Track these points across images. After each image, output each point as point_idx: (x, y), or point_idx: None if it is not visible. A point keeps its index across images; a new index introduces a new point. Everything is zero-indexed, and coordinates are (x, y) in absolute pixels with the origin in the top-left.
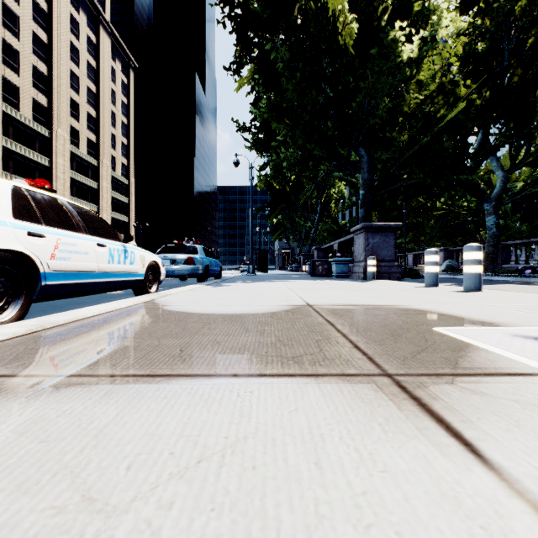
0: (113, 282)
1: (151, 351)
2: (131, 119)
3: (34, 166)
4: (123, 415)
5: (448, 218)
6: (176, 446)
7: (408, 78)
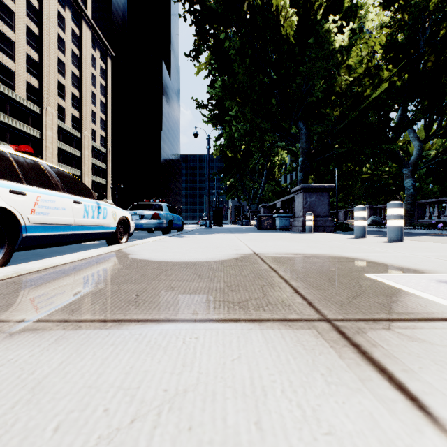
0: (87, 234)
1: (109, 296)
2: (108, 99)
3: (28, 138)
4: (67, 364)
5: (372, 181)
6: (112, 401)
7: (340, 63)
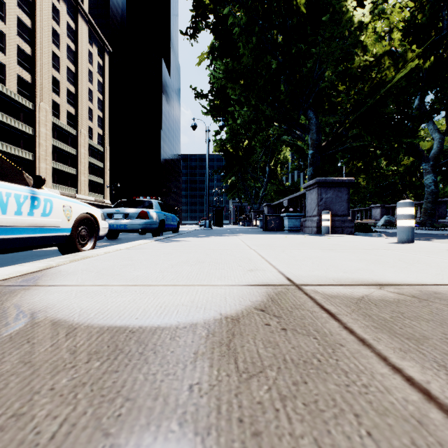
0: (6, 241)
1: None
2: (106, 96)
3: (19, 134)
4: None
5: (378, 180)
6: None
7: (354, 45)
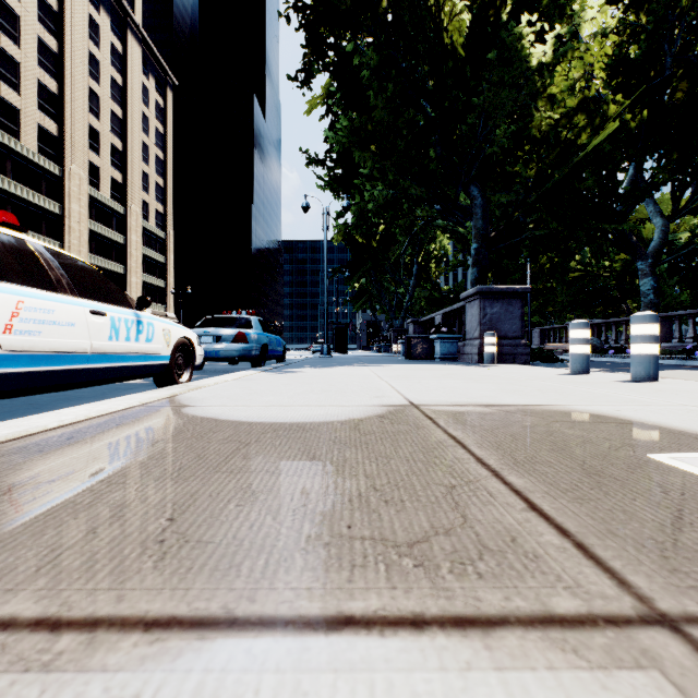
0: (117, 369)
1: (106, 523)
2: (169, 153)
3: (40, 214)
4: None
5: (584, 283)
6: None
7: (537, 92)
